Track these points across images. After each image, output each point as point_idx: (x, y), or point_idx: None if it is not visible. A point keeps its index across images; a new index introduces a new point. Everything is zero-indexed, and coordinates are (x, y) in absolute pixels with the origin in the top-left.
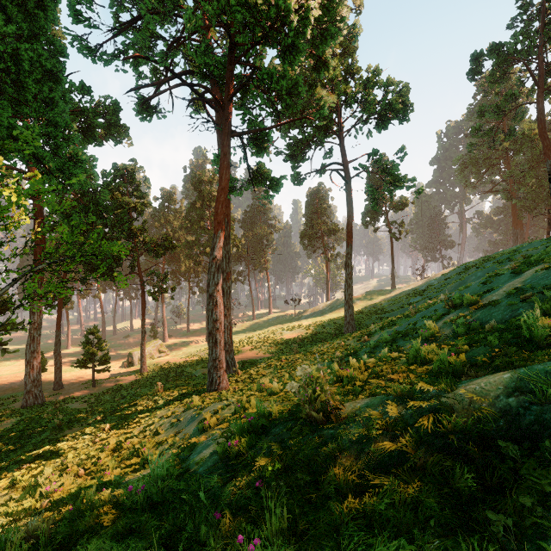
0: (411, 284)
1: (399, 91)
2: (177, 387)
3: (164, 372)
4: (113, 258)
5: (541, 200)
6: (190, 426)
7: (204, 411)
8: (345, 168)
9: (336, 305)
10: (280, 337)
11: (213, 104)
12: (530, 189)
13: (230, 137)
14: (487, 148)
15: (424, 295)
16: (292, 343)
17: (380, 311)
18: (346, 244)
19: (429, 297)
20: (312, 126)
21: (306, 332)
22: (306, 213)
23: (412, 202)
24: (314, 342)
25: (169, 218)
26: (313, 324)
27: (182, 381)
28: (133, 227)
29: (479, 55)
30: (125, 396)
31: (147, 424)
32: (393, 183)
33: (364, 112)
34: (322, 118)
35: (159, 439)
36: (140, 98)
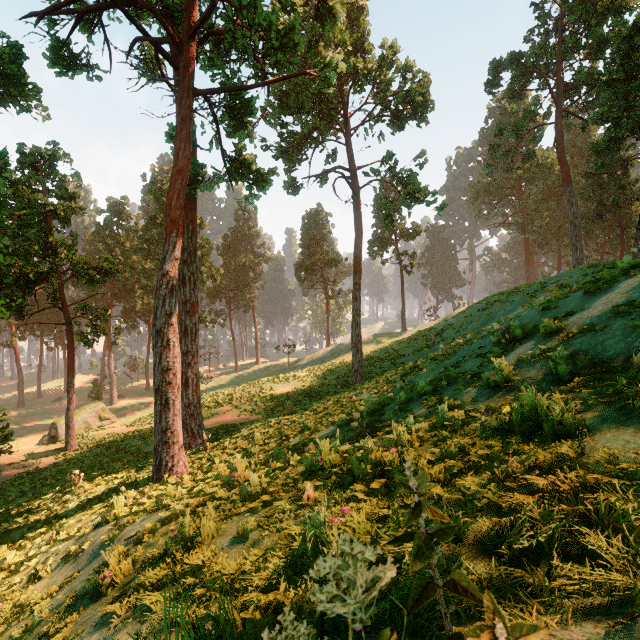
0: (425, 325)
1: (419, 82)
2: (107, 476)
3: (101, 449)
4: (17, 284)
5: (553, 235)
6: (88, 571)
7: (123, 532)
8: (353, 175)
9: (339, 350)
10: (269, 392)
11: (168, 55)
12: (543, 223)
13: (191, 95)
14: (500, 176)
15: (443, 336)
16: (285, 399)
17: (392, 356)
18: (354, 272)
19: (451, 337)
20: (312, 114)
21: (304, 385)
22: (303, 239)
23: (425, 230)
24: (314, 397)
25: (119, 238)
26: (312, 374)
27: (122, 463)
28: (52, 240)
29: (498, 64)
30: (26, 492)
31: (26, 557)
32: (413, 195)
33: (379, 95)
34: (324, 105)
35: (30, 595)
36: (55, 40)
